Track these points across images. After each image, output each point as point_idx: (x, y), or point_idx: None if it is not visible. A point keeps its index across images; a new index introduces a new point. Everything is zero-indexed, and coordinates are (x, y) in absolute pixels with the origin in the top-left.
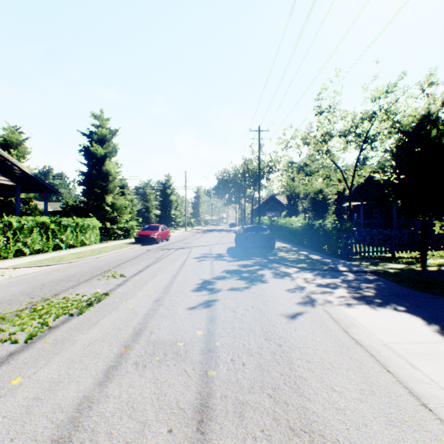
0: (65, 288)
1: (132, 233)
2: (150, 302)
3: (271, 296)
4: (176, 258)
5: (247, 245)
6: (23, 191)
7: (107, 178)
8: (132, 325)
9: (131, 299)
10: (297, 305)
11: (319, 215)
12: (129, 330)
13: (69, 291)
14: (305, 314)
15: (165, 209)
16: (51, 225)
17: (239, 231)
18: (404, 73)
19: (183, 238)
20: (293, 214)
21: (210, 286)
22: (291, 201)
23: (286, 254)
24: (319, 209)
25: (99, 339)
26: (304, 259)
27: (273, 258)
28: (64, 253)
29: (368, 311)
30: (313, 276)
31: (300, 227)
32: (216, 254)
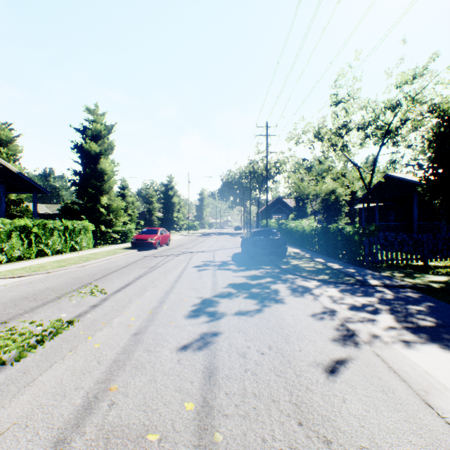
0: (22, 311)
1: (130, 237)
2: (125, 337)
3: (293, 326)
4: (173, 267)
5: (255, 251)
6: (11, 192)
7: (103, 178)
8: (85, 387)
9: (101, 331)
10: (333, 344)
11: (331, 217)
12: (77, 398)
13: (25, 316)
14: (350, 363)
15: (167, 211)
16: (34, 229)
17: (246, 235)
18: (436, 54)
19: (185, 243)
20: (302, 217)
21: (211, 309)
22: (299, 203)
23: (300, 262)
24: (331, 211)
25: (19, 422)
26: (322, 268)
27: (286, 267)
28: (47, 260)
29: (443, 357)
30: (340, 293)
31: (312, 231)
32: (220, 262)
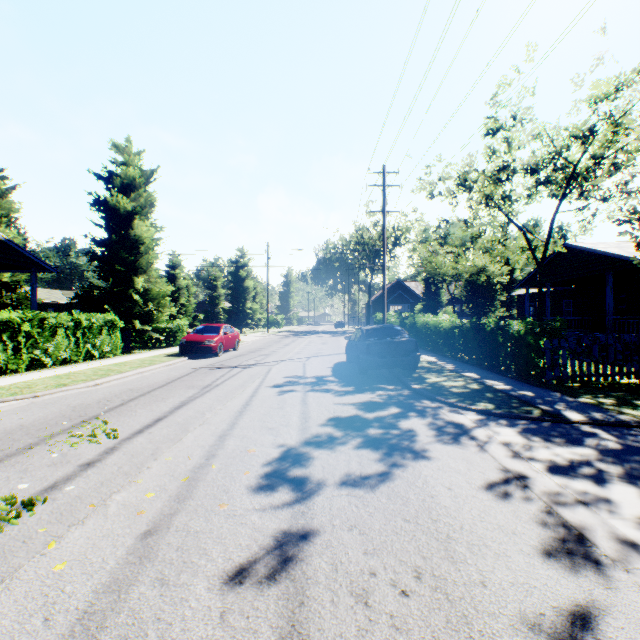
0: None
1: (180, 338)
2: (124, 544)
3: (456, 515)
4: (240, 386)
5: (369, 361)
6: None
7: (138, 249)
8: None
9: (82, 525)
10: (548, 565)
11: (480, 309)
12: None
13: None
14: (605, 626)
15: (237, 300)
16: (25, 326)
17: (354, 335)
18: None
19: (261, 346)
20: (434, 308)
21: (297, 472)
22: (429, 288)
23: (440, 378)
24: (480, 300)
25: None
26: (479, 389)
27: (421, 387)
28: (43, 375)
29: None
30: (522, 437)
31: (455, 329)
32: (314, 378)
